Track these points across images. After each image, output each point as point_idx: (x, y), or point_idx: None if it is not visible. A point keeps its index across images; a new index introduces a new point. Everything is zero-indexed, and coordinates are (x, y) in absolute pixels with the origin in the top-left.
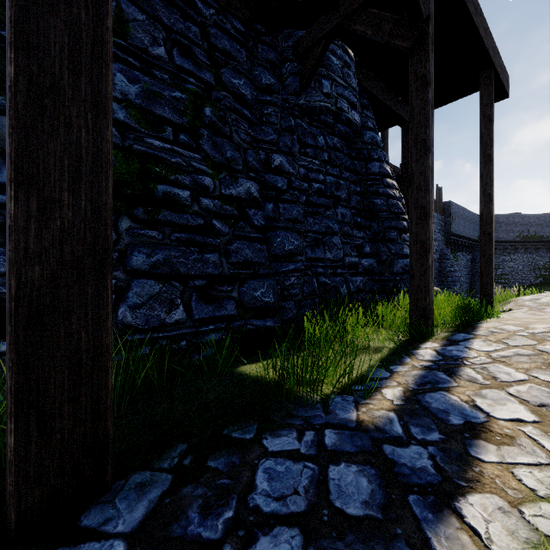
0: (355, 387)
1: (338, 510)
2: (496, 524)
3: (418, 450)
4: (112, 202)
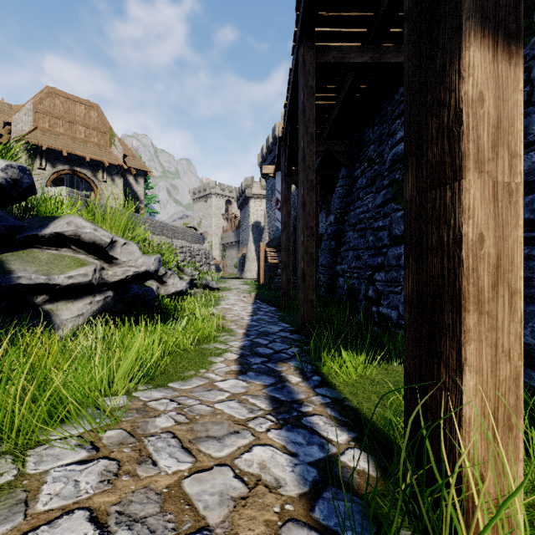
0: (307, 365)
1: (262, 347)
2: (230, 355)
3: (256, 361)
4: (302, 265)
